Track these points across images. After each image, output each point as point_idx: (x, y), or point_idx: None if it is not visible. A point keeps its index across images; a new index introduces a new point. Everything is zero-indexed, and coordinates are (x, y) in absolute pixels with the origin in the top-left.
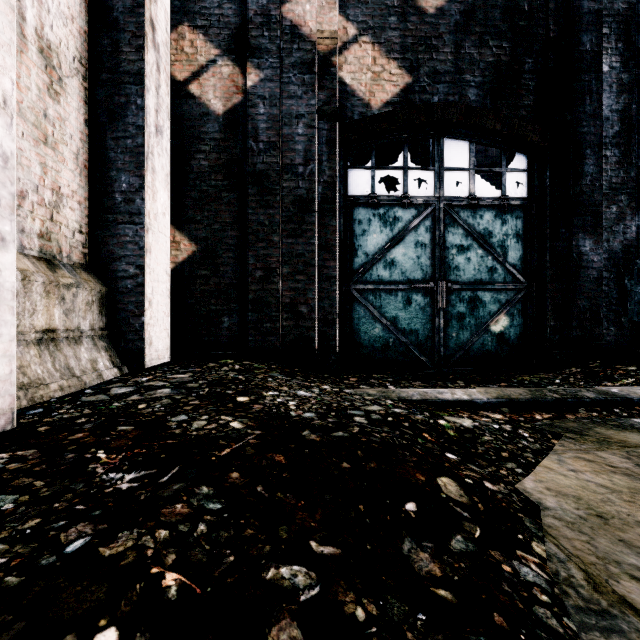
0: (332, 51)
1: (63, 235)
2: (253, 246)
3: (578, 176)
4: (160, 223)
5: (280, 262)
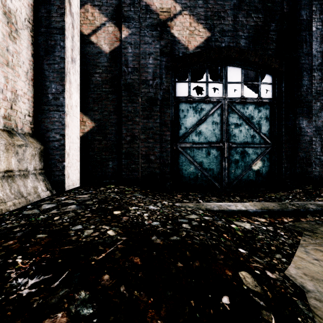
0: (168, 19)
1: (18, 117)
2: (125, 123)
3: (299, 86)
4: (74, 111)
5: (140, 132)
